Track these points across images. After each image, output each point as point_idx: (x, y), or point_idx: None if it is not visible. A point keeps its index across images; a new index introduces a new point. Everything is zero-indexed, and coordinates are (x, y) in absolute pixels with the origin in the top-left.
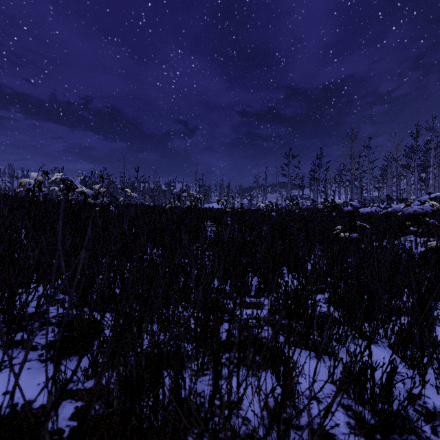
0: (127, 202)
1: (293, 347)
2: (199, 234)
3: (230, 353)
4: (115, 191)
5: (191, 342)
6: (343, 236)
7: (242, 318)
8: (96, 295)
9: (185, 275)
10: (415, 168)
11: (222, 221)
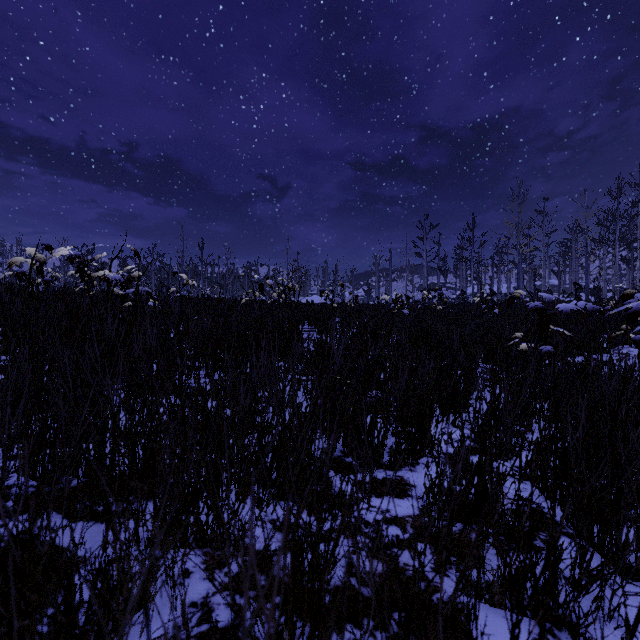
0: (182, 294)
1: (486, 605)
2: (290, 346)
3: (352, 632)
4: (169, 278)
5: (262, 620)
6: (524, 348)
7: (370, 521)
8: (83, 476)
9: (258, 436)
10: (616, 242)
11: (327, 324)
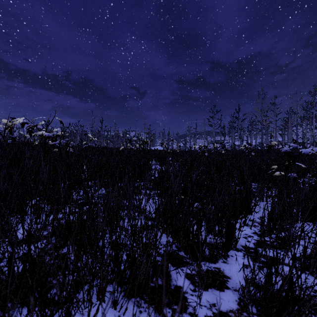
0: (89, 145)
1: None
2: (144, 173)
3: None
4: (86, 137)
5: None
6: (277, 174)
7: None
8: None
9: (114, 249)
10: (313, 118)
11: (165, 160)
